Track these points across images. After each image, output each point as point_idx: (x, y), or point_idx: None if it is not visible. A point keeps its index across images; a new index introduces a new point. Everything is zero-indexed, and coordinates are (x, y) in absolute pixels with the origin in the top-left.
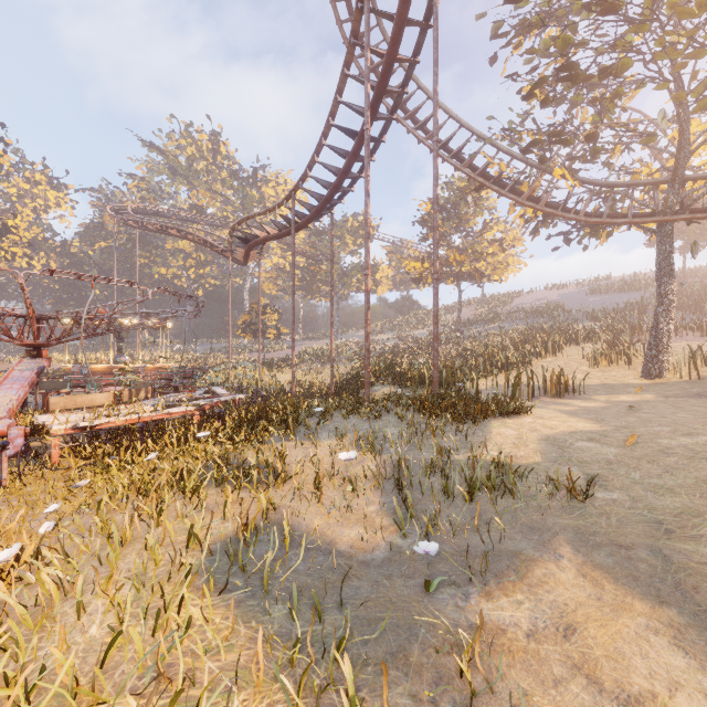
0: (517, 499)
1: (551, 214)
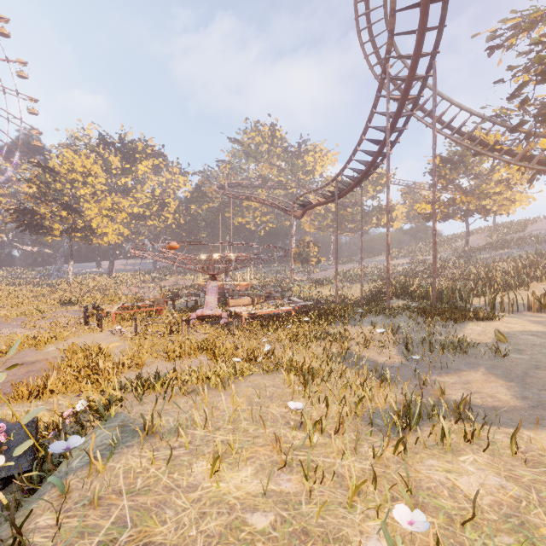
0: (467, 355)
1: (542, 171)
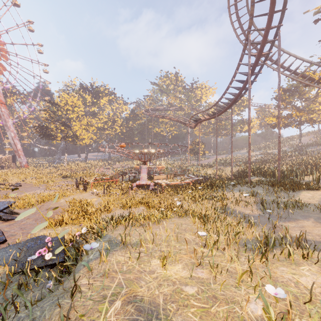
0: (302, 211)
1: None
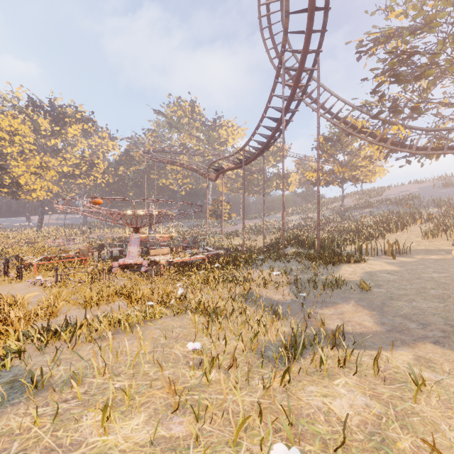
0: (342, 291)
1: (393, 150)
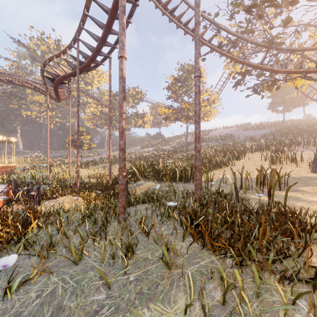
0: None
1: (255, 67)
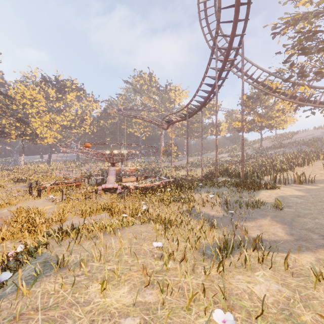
0: (261, 209)
1: (301, 104)
